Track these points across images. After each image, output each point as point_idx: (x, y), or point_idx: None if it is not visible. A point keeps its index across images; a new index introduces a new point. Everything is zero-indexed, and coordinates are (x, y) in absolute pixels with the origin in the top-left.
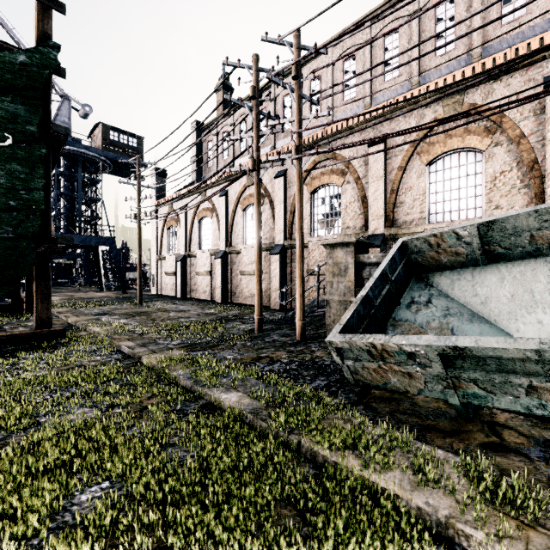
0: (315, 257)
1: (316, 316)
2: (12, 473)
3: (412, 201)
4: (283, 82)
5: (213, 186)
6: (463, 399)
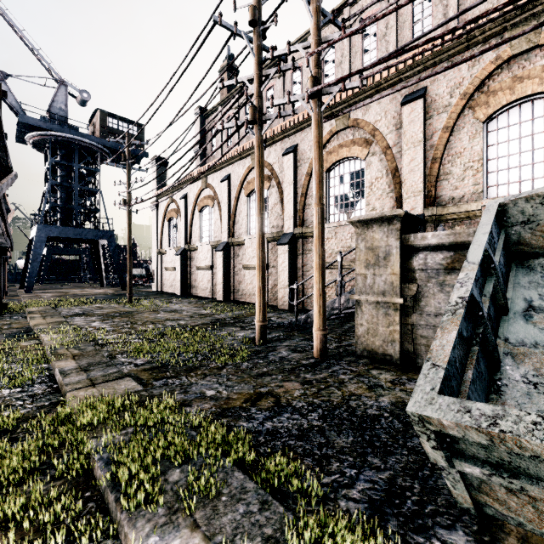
0: (332, 247)
1: (334, 319)
2: None
3: (462, 171)
4: None
5: (214, 171)
6: None
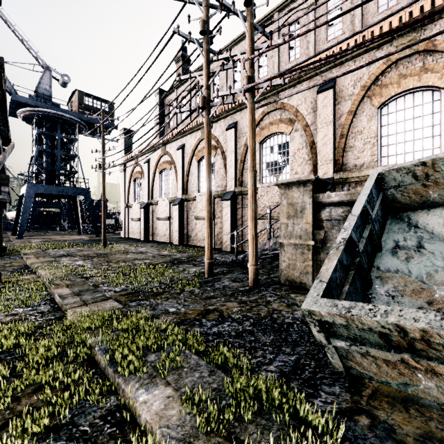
0: (264, 202)
1: (266, 258)
2: None
3: (362, 145)
4: (234, 7)
5: (171, 141)
6: None
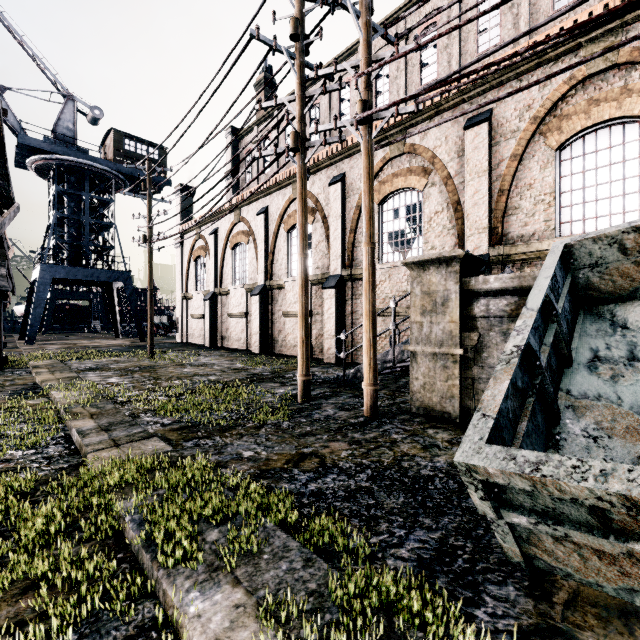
0: (385, 291)
1: (388, 374)
2: None
3: (532, 205)
4: None
5: (249, 203)
6: None
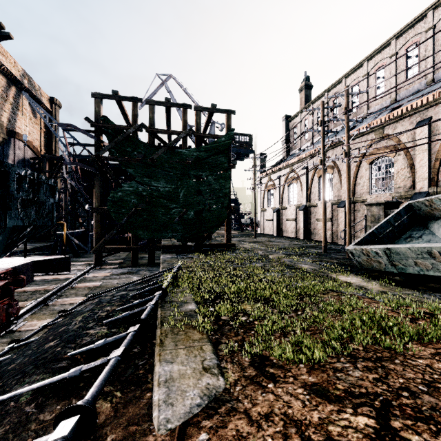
0: None
1: None
2: (251, 268)
3: None
4: (337, 119)
5: (297, 163)
6: (399, 270)
